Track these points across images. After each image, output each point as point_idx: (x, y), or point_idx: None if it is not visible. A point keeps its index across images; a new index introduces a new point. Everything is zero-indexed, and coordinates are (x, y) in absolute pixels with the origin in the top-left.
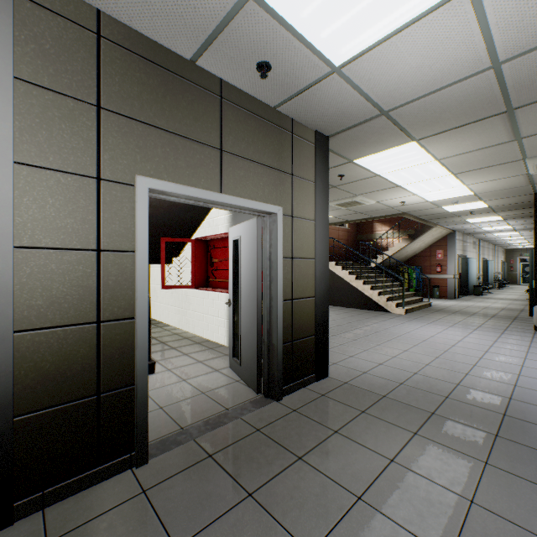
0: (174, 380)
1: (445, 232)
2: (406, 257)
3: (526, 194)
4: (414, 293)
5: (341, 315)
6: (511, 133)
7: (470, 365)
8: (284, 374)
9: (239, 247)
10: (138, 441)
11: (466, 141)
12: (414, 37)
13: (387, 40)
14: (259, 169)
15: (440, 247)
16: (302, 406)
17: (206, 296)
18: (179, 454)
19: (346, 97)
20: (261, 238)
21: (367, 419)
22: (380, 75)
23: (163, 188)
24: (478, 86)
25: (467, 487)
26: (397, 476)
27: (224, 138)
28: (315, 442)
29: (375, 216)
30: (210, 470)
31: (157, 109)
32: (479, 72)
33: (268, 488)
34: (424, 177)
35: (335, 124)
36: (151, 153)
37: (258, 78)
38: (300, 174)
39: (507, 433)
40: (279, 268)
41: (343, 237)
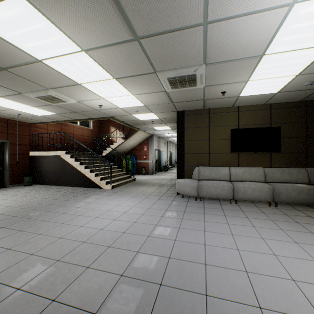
0: None
1: (147, 135)
2: (127, 149)
3: (173, 111)
4: (126, 172)
5: (57, 195)
6: (126, 25)
7: (105, 247)
8: None
9: None
10: None
11: (89, 22)
12: None
13: None
14: None
15: (145, 144)
16: None
17: None
18: None
19: None
20: None
21: None
22: None
23: None
24: None
25: None
26: None
27: None
28: None
29: (92, 117)
30: None
31: None
32: None
33: None
34: (93, 76)
35: None
36: None
37: None
38: None
39: None
40: None
41: (88, 134)
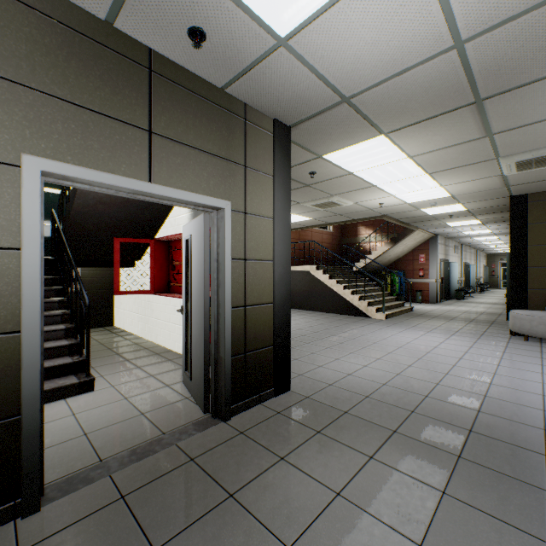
0: (114, 399)
1: (427, 235)
2: (389, 261)
3: (502, 196)
4: (395, 297)
5: (320, 320)
6: (482, 128)
7: (442, 374)
8: (234, 390)
9: (189, 248)
10: (23, 485)
11: (436, 136)
12: (364, 2)
13: (334, 5)
14: (202, 157)
15: (422, 251)
16: (252, 427)
17: (168, 302)
18: (85, 496)
19: (300, 78)
20: (209, 237)
21: (321, 441)
22: (334, 52)
23: (63, 171)
24: (442, 69)
25: (418, 527)
26: (340, 515)
27: (154, 117)
28: (255, 473)
29: (356, 218)
30: (115, 517)
31: (56, 75)
32: (442, 53)
33: (181, 540)
34: (399, 176)
35: (294, 112)
36: (47, 128)
37: (194, 49)
38: (256, 166)
39: (471, 453)
40: (228, 270)
41: (327, 240)
